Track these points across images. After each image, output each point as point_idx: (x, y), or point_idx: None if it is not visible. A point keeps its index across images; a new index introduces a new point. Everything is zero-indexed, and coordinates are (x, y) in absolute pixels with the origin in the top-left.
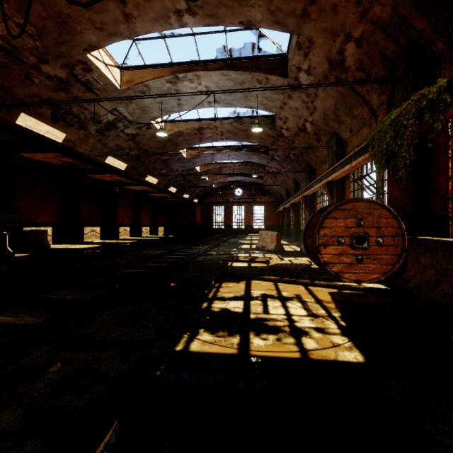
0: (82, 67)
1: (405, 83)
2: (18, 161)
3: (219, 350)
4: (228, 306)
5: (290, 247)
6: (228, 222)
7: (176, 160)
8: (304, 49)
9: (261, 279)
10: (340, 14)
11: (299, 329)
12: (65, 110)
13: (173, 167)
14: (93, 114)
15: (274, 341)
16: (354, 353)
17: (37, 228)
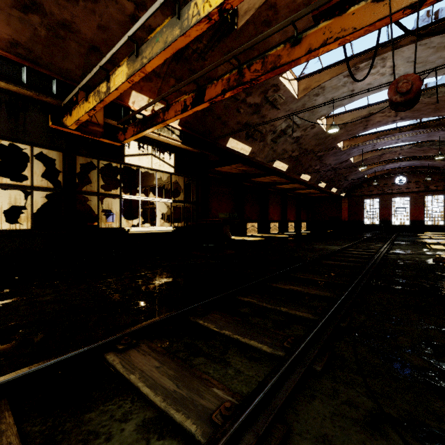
0: (273, 89)
1: None
2: (212, 174)
3: None
4: None
5: None
6: (385, 217)
7: (331, 154)
8: None
9: None
10: None
11: None
12: (254, 129)
13: (327, 162)
14: (271, 126)
15: None
16: None
17: None
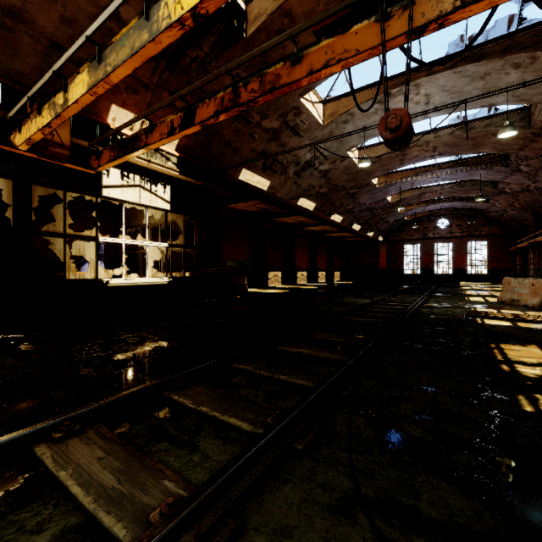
0: (293, 113)
1: None
2: (224, 212)
3: None
4: None
5: None
6: (427, 265)
7: (365, 191)
8: None
9: None
10: None
11: None
12: (272, 159)
13: (361, 200)
14: (293, 157)
15: None
16: None
17: None
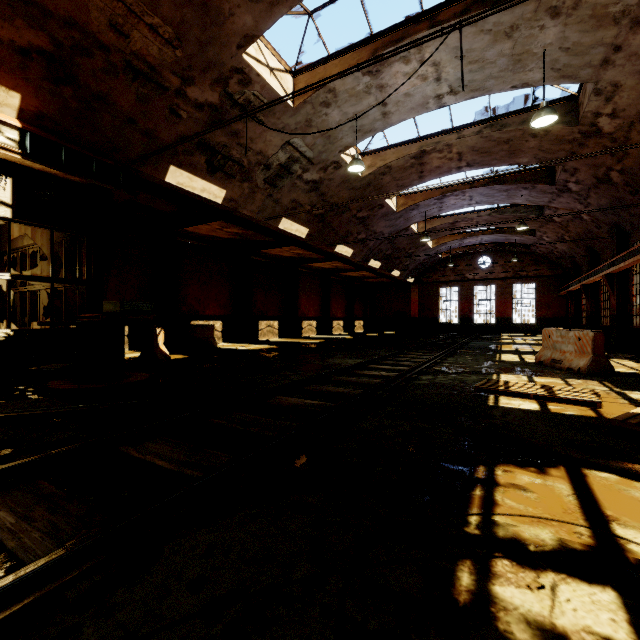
0: (238, 79)
1: None
2: (185, 239)
3: None
4: (566, 621)
5: (619, 363)
6: (466, 313)
7: (380, 216)
8: None
9: (618, 472)
10: None
11: None
12: (223, 155)
13: (376, 228)
14: (258, 155)
15: None
16: None
17: (206, 323)
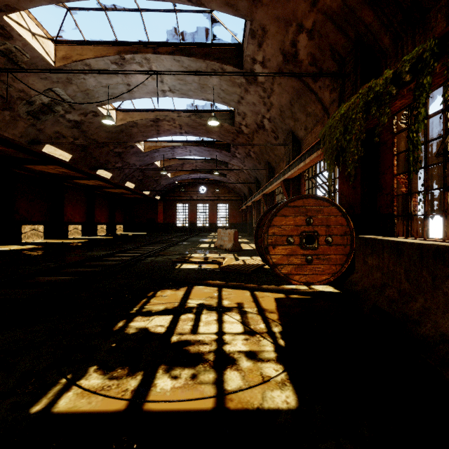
0: None
1: (354, 78)
2: None
3: (98, 406)
4: (150, 325)
5: (249, 245)
6: (192, 220)
7: (132, 153)
8: (257, 38)
9: (205, 285)
10: (292, 0)
11: (226, 356)
12: None
13: (130, 161)
14: (20, 92)
15: (188, 380)
16: (286, 392)
17: None
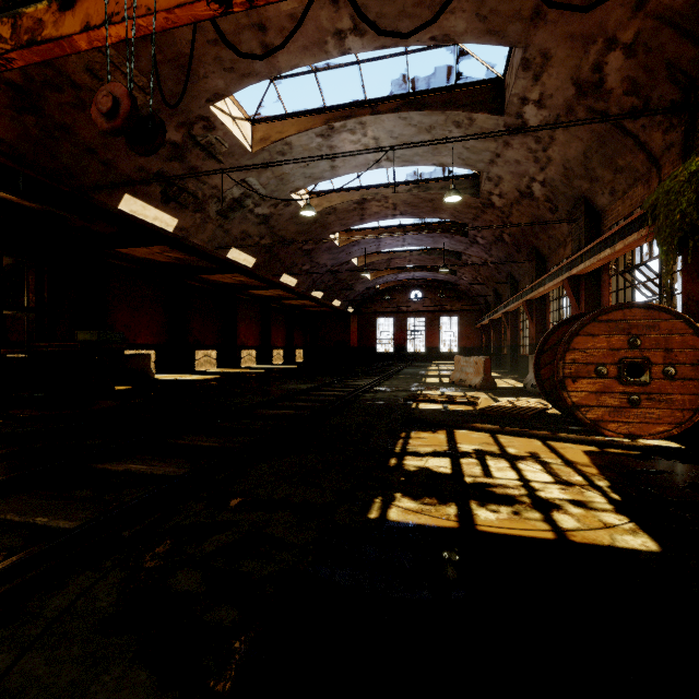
0: (203, 125)
1: None
2: (114, 260)
3: (430, 522)
4: (429, 465)
5: (505, 382)
6: (401, 343)
7: (324, 250)
8: (533, 69)
9: (470, 429)
10: (598, 9)
11: (545, 501)
12: (178, 187)
13: (320, 260)
14: (213, 189)
15: (510, 515)
16: (641, 538)
17: (137, 352)
